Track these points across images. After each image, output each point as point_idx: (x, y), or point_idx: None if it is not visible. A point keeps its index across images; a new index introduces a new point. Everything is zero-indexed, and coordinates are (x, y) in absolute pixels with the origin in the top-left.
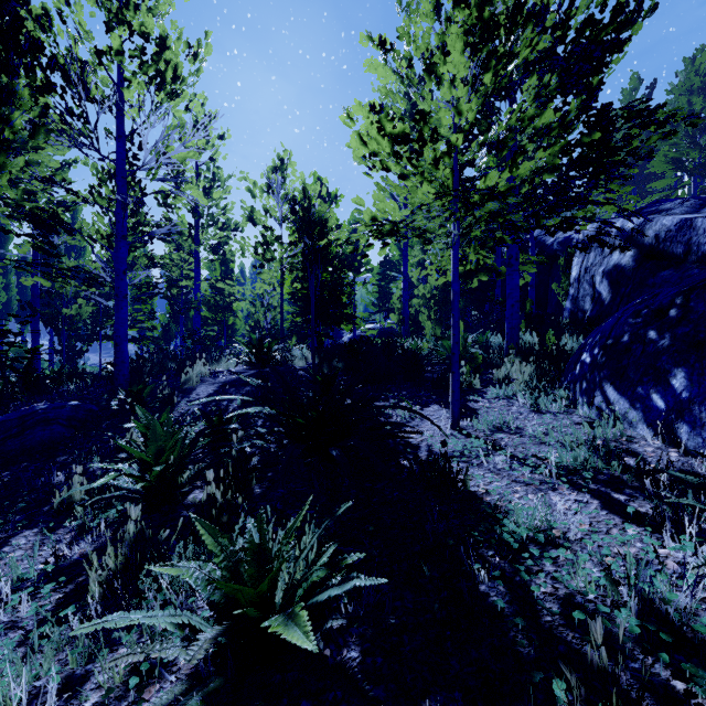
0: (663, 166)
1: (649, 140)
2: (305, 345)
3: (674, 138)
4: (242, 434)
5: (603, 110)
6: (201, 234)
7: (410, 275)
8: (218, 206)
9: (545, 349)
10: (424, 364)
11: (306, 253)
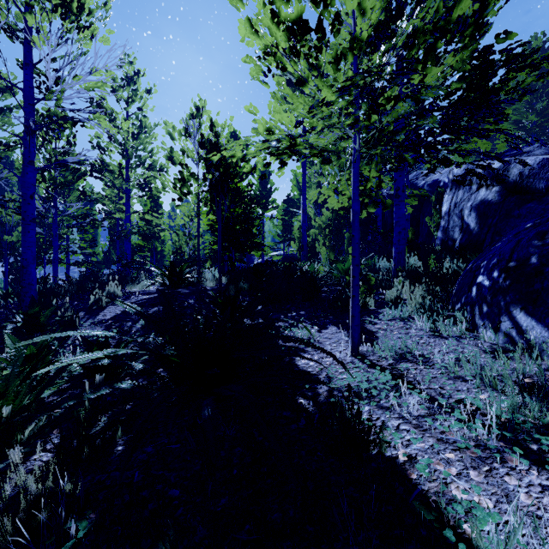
0: (508, 126)
1: (523, 82)
2: (216, 268)
3: (516, 104)
4: (100, 377)
5: (484, 53)
6: (130, 173)
7: (308, 210)
8: (146, 150)
9: (431, 271)
10: (320, 285)
11: (213, 183)
